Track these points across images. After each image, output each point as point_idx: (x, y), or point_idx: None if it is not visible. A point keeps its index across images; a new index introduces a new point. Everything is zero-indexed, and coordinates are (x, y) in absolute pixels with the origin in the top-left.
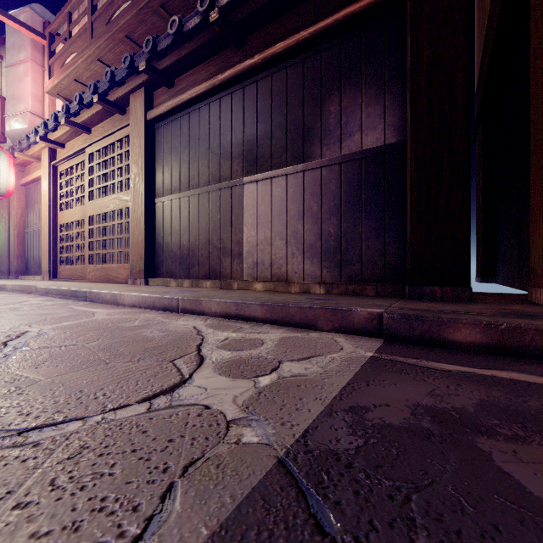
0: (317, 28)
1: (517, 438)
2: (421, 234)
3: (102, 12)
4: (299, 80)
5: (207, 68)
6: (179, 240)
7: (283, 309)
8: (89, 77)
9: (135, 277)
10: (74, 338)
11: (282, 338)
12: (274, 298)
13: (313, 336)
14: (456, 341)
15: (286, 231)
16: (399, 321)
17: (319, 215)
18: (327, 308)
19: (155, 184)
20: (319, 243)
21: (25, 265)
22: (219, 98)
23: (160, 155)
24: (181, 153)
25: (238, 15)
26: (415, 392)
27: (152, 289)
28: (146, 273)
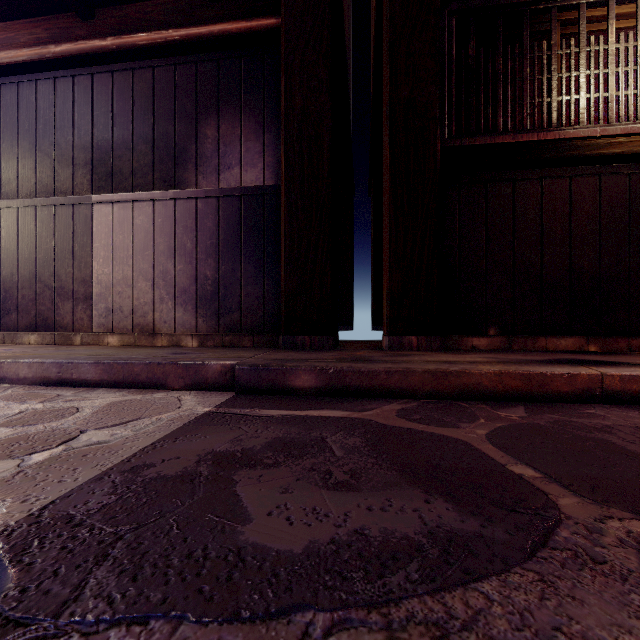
0: (190, 33)
1: (274, 464)
2: (293, 283)
3: None
4: (170, 87)
5: (32, 28)
6: None
7: (125, 367)
8: None
9: None
10: None
11: (112, 402)
12: (121, 354)
13: (156, 397)
14: (297, 387)
15: (153, 270)
16: (249, 372)
17: (194, 255)
18: (178, 363)
19: None
20: (194, 288)
21: None
22: (53, 78)
23: None
24: None
25: None
26: (220, 440)
27: None
28: None
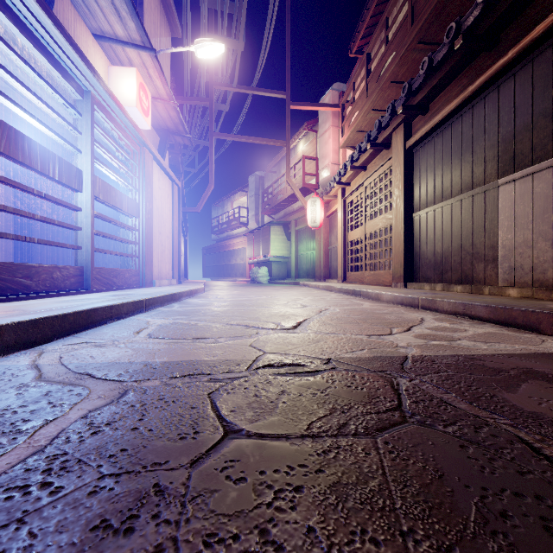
0: None
1: None
2: None
3: (374, 73)
4: None
5: (459, 83)
6: (433, 248)
7: (505, 311)
8: (366, 125)
9: (396, 281)
10: (348, 314)
11: (488, 332)
12: (509, 302)
13: (524, 335)
14: None
15: (552, 230)
16: None
17: None
18: (550, 313)
19: (413, 201)
20: None
21: (329, 272)
22: (471, 107)
23: (417, 175)
24: (434, 170)
25: (486, 24)
26: (544, 367)
27: (405, 291)
28: (405, 278)
